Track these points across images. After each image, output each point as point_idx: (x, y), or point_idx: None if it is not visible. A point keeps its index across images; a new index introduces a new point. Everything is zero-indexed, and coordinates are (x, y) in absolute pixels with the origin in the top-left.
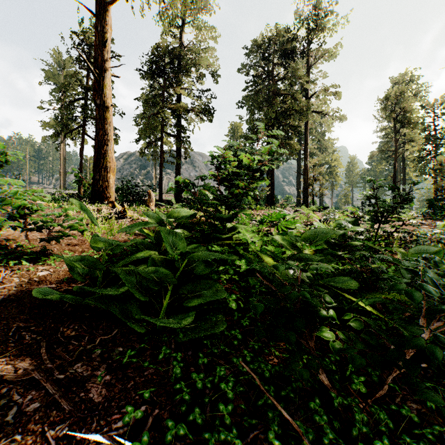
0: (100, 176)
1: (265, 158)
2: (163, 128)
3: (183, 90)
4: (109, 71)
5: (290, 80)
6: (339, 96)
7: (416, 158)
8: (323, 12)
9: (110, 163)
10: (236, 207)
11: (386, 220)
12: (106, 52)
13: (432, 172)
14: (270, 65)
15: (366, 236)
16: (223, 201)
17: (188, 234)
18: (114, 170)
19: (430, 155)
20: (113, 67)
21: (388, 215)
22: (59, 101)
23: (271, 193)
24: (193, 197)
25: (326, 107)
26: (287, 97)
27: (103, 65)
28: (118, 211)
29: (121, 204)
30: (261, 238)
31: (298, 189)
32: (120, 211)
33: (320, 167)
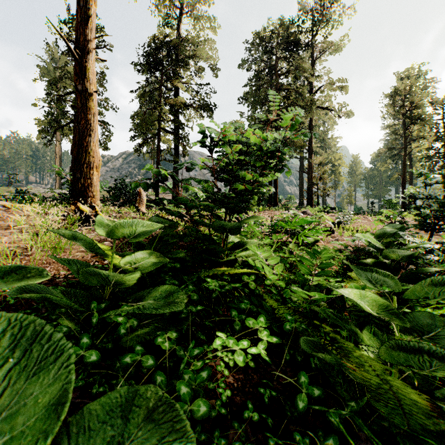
0: (81, 173)
1: (277, 147)
2: (159, 124)
3: (180, 84)
4: (93, 53)
5: (294, 73)
6: (346, 90)
7: (424, 157)
8: (329, 2)
9: (94, 158)
10: (242, 211)
11: (444, 228)
12: (89, 31)
13: (444, 170)
14: (273, 59)
15: (437, 255)
16: (223, 202)
17: (160, 264)
18: (98, 166)
19: (439, 153)
20: (97, 48)
21: (444, 221)
22: (49, 95)
23: (274, 193)
24: (192, 197)
25: (330, 104)
26: (291, 92)
27: (86, 45)
28: (87, 215)
29: (91, 206)
30: (275, 253)
31: (301, 189)
32: (91, 214)
33: (322, 166)
